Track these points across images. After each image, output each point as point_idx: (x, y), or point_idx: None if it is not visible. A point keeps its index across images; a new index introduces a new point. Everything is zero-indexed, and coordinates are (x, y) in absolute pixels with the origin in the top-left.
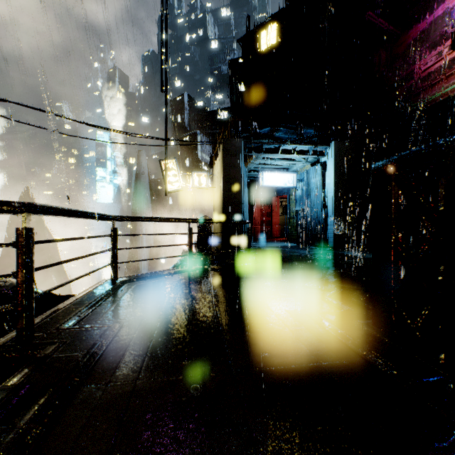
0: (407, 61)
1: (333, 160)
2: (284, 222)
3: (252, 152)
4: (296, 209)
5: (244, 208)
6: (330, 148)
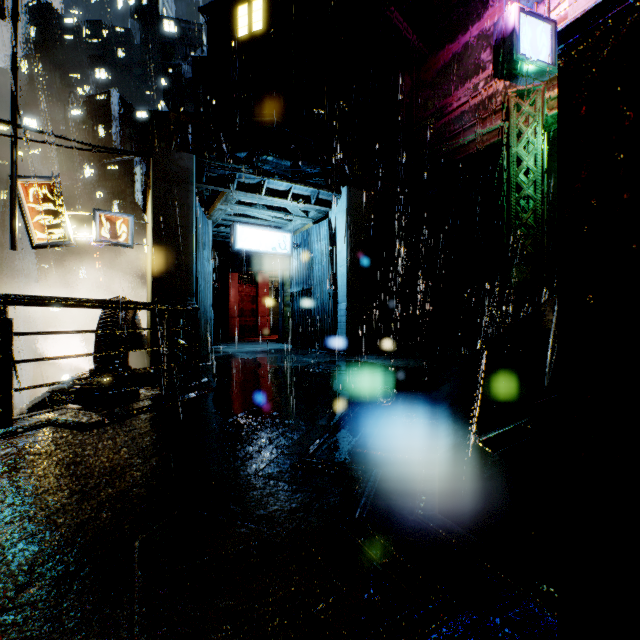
0: (437, 93)
1: (346, 215)
2: (276, 311)
3: (215, 185)
4: (291, 290)
5: (200, 284)
6: (341, 196)
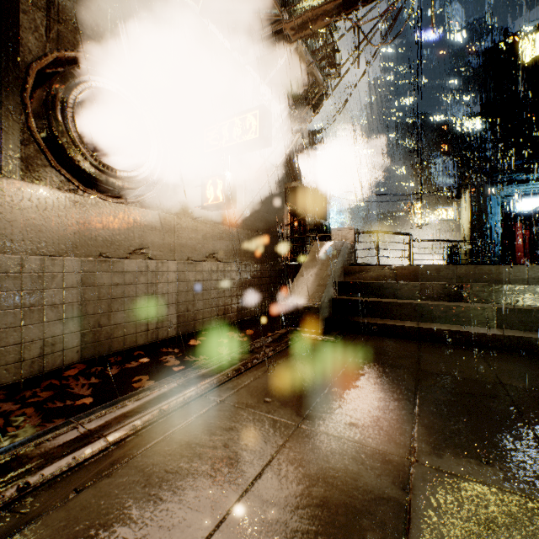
0: None
1: None
2: None
3: (501, 186)
4: None
5: (492, 233)
6: None
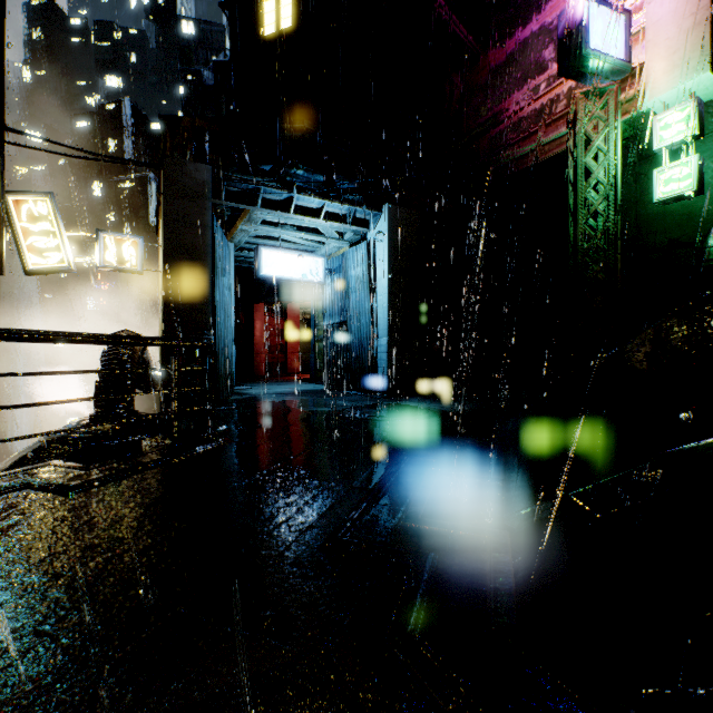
0: (491, 97)
1: (387, 237)
2: (308, 347)
3: (237, 201)
4: (324, 323)
5: (219, 316)
6: (381, 215)
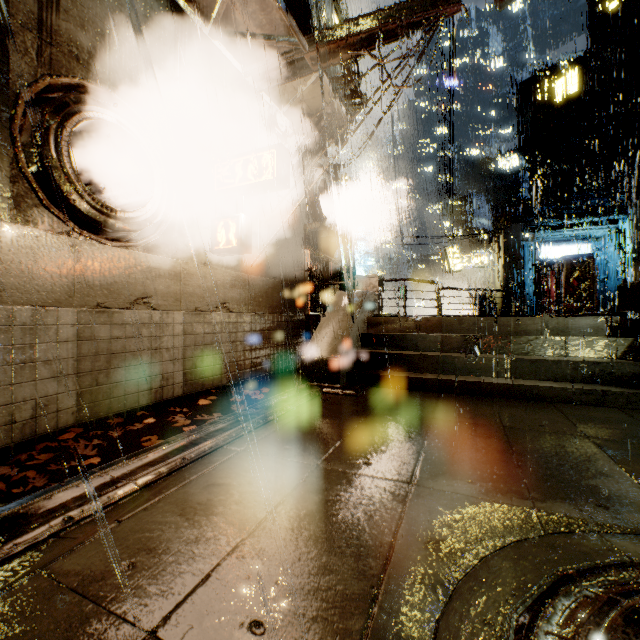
0: None
1: (631, 228)
2: None
3: (534, 231)
4: None
5: (525, 282)
6: (628, 215)
